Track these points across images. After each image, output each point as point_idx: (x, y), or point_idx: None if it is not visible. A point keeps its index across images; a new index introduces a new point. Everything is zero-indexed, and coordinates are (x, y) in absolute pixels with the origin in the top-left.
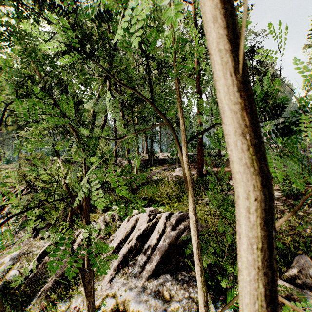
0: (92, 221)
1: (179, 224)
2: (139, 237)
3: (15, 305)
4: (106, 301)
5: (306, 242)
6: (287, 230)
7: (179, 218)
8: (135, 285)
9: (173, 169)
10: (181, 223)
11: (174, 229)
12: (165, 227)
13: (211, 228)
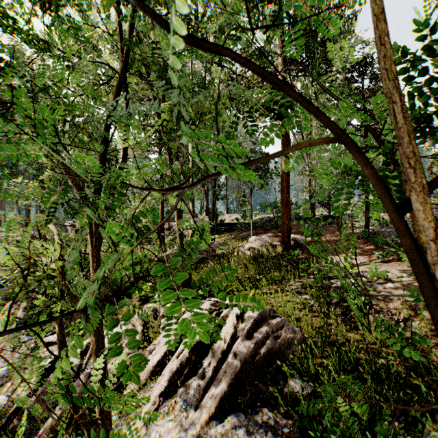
0: None
1: (258, 329)
2: (194, 347)
3: None
4: None
5: None
6: (428, 336)
7: (258, 318)
8: (187, 433)
9: (246, 239)
10: (261, 325)
11: (250, 336)
12: (235, 333)
13: (307, 333)
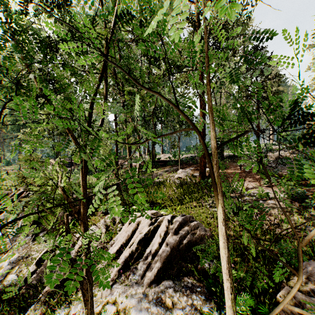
0: (93, 224)
1: (182, 228)
2: (140, 241)
3: (13, 311)
4: (106, 308)
5: (313, 247)
6: (292, 234)
7: (182, 222)
8: (137, 292)
9: (175, 171)
10: (184, 226)
11: (176, 233)
12: (167, 231)
13: (214, 232)
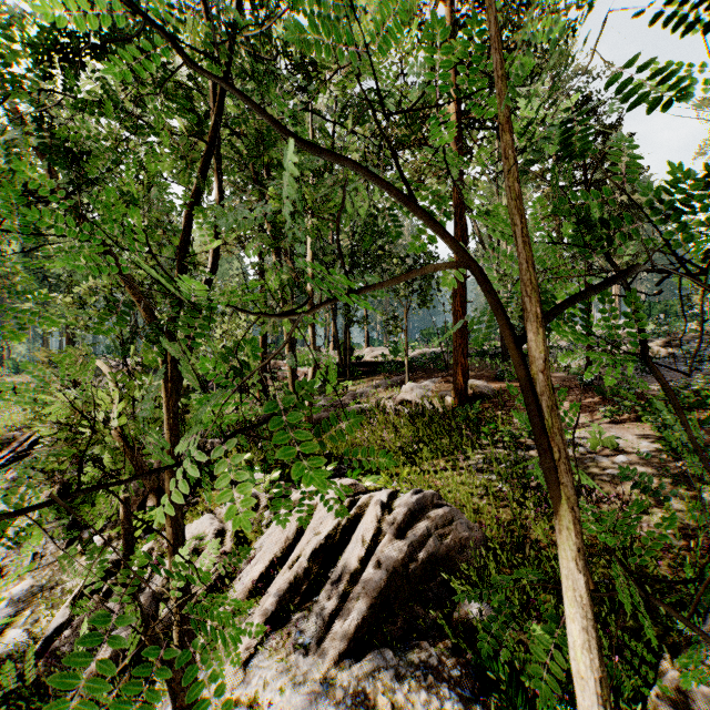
0: (206, 509)
1: (414, 523)
2: (316, 553)
3: None
4: None
5: None
6: (676, 536)
7: (414, 507)
8: (306, 678)
9: (397, 387)
10: (419, 518)
11: (401, 534)
12: (380, 530)
13: (491, 531)
